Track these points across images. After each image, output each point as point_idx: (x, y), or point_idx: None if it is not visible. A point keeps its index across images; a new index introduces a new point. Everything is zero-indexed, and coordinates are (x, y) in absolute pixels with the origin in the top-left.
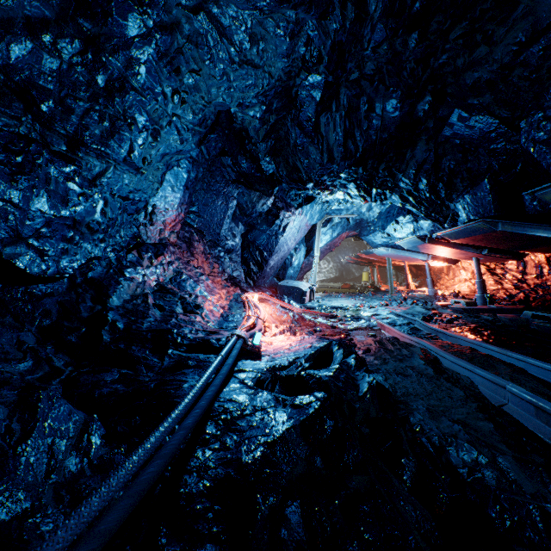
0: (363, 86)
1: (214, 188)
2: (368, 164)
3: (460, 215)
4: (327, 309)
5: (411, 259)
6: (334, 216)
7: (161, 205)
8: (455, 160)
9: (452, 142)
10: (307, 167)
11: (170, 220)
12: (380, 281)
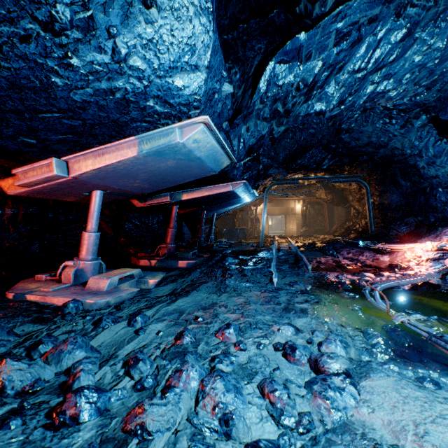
0: None
1: None
2: None
3: (233, 170)
4: (443, 338)
5: None
6: None
7: None
8: None
9: None
10: None
11: None
12: None
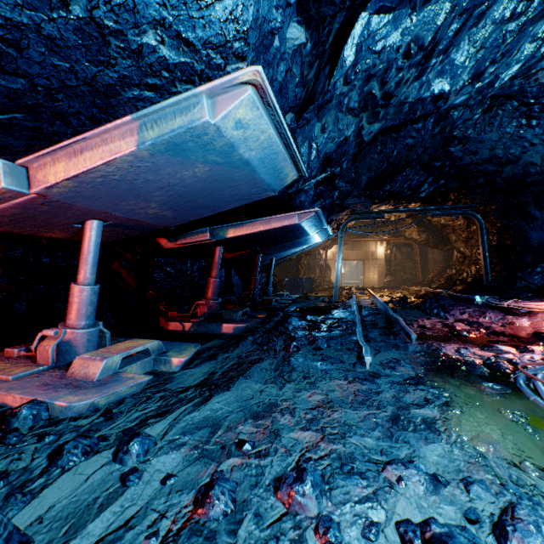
0: None
1: None
2: None
3: (299, 195)
4: None
5: None
6: None
7: None
8: None
9: None
10: None
11: None
12: None
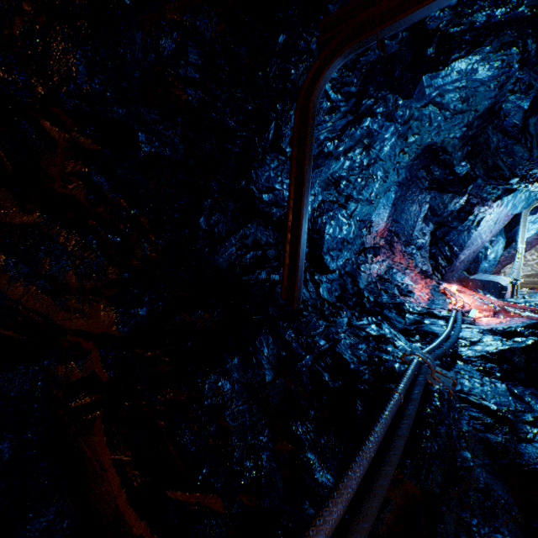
0: None
1: (410, 198)
2: None
3: None
4: (537, 306)
5: None
6: None
7: (375, 220)
8: None
9: None
10: (511, 165)
11: (381, 230)
12: None
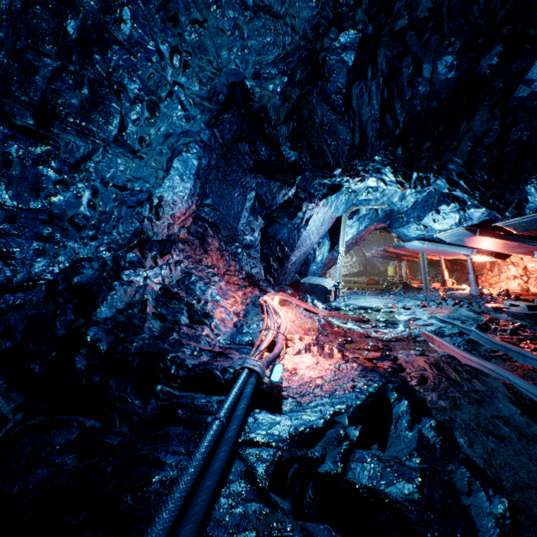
0: (408, 43)
1: (230, 177)
2: (410, 142)
3: (529, 200)
4: (355, 310)
5: (451, 253)
6: (361, 207)
7: (168, 196)
8: (531, 129)
9: (528, 105)
10: (335, 150)
11: (180, 214)
12: (409, 276)
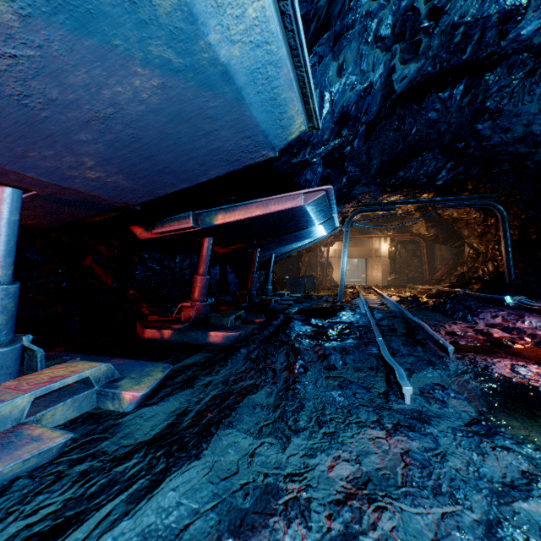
0: None
1: None
2: None
3: (305, 171)
4: None
5: None
6: None
7: None
8: None
9: None
10: None
11: None
12: None
